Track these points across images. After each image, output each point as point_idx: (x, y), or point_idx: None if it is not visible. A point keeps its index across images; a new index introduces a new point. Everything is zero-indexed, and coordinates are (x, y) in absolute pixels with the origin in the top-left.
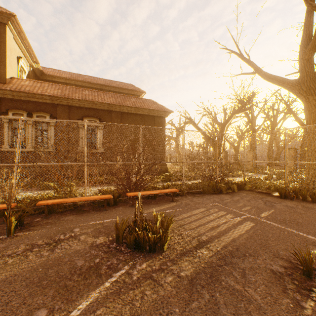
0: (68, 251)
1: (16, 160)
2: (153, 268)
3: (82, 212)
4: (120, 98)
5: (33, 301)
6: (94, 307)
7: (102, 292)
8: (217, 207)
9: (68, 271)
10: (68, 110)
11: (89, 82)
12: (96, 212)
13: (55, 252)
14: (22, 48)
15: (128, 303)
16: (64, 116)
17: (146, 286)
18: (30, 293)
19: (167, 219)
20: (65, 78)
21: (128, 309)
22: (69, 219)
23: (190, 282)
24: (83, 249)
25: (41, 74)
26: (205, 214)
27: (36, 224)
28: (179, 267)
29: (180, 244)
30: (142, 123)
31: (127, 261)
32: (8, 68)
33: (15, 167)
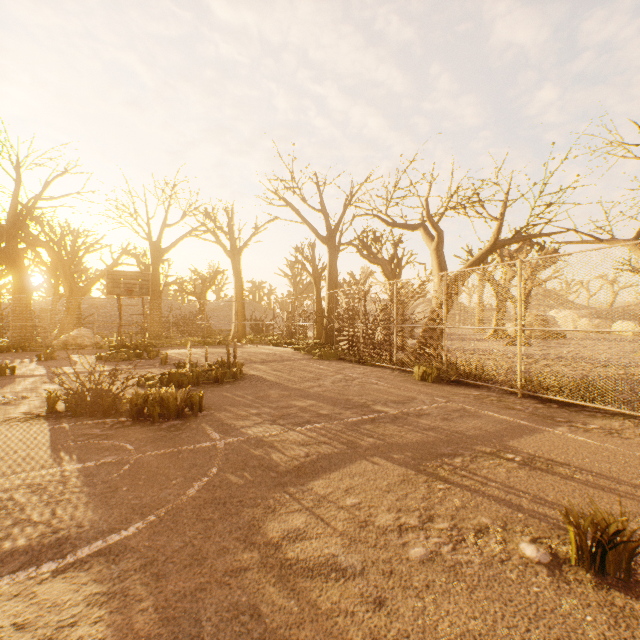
0: None
1: None
2: None
3: None
4: None
5: None
6: None
7: None
8: None
9: None
10: None
11: None
12: None
13: None
14: None
15: None
16: None
17: None
18: None
19: None
20: None
21: None
22: None
23: None
24: None
25: None
26: None
27: None
28: None
29: None
30: None
31: None
32: None
33: None
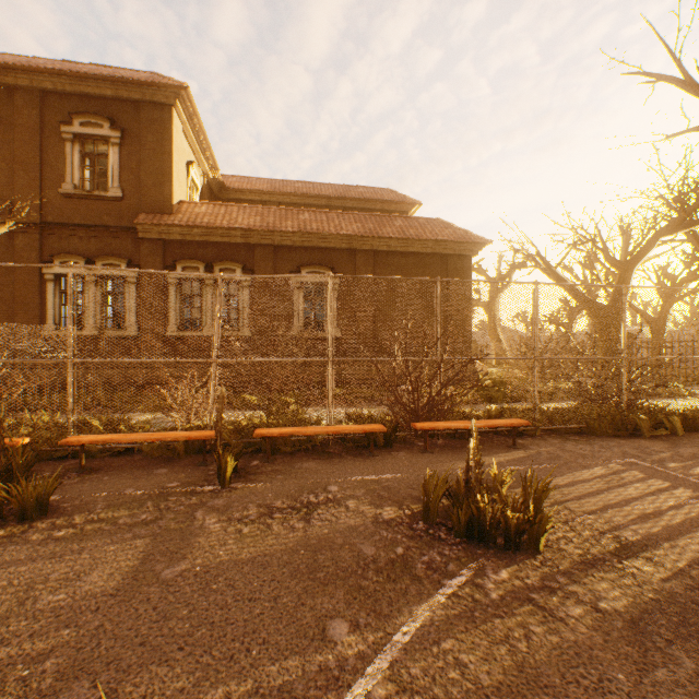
0: (336, 526)
1: (214, 353)
2: (527, 583)
3: (328, 455)
4: (371, 222)
5: (316, 604)
6: (432, 635)
7: (436, 610)
8: (638, 468)
9: (354, 562)
10: (273, 254)
11: (304, 195)
12: (355, 458)
13: (313, 524)
14: (193, 145)
15: (499, 641)
16: (266, 267)
17: (526, 615)
18: (303, 588)
19: (536, 483)
20: (262, 192)
21: (506, 653)
22: (311, 467)
23: (631, 626)
24: (362, 525)
25: (220, 190)
26: (611, 481)
27: (257, 471)
28: (591, 590)
29: (572, 541)
30: (419, 272)
31: (462, 561)
32: (175, 186)
33: (213, 365)
